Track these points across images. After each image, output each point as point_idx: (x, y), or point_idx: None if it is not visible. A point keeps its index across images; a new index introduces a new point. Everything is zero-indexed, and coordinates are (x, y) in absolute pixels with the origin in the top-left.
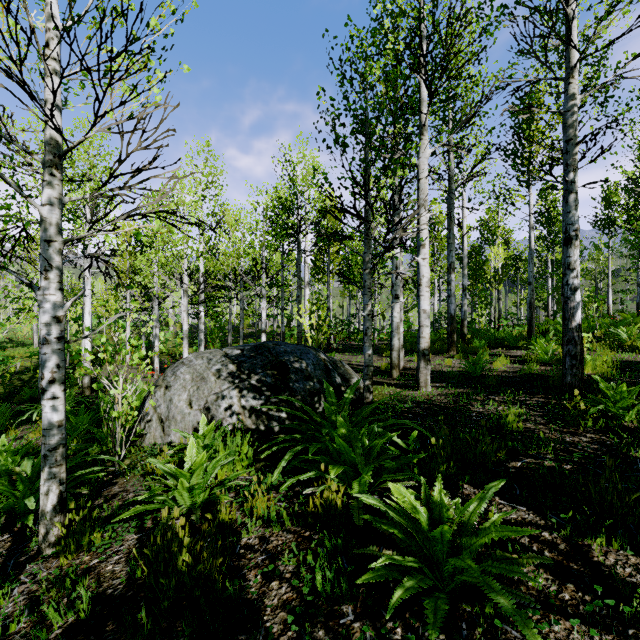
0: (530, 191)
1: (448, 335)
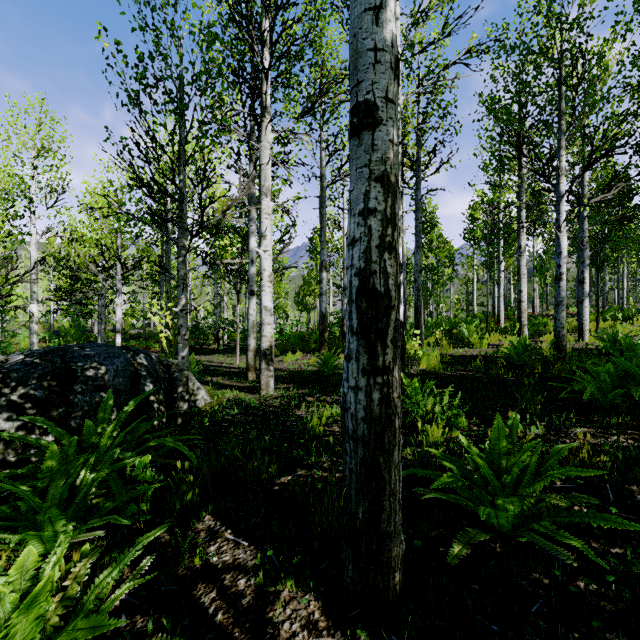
0: (403, 199)
1: (320, 334)
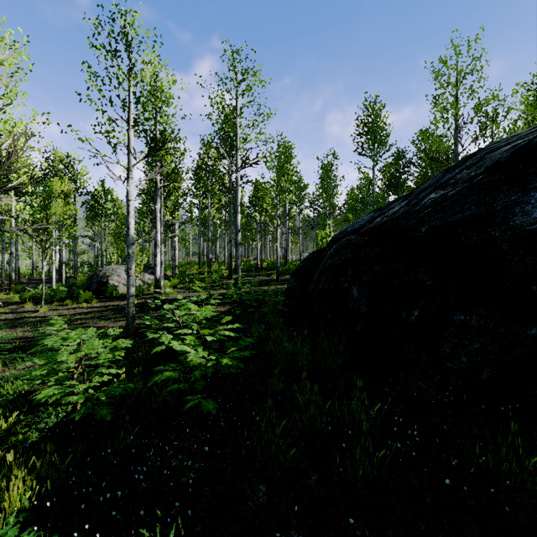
0: None
1: None
